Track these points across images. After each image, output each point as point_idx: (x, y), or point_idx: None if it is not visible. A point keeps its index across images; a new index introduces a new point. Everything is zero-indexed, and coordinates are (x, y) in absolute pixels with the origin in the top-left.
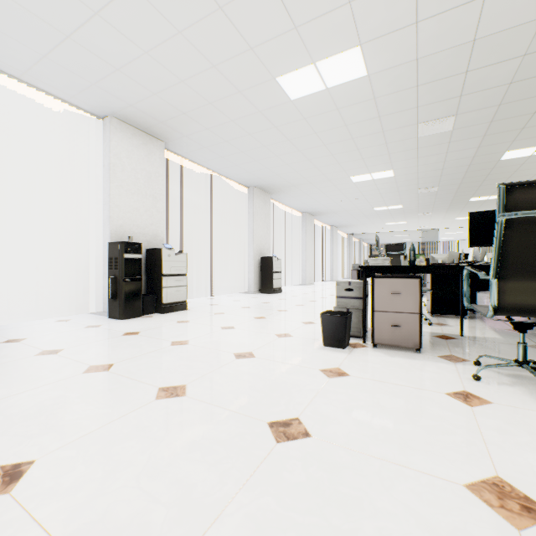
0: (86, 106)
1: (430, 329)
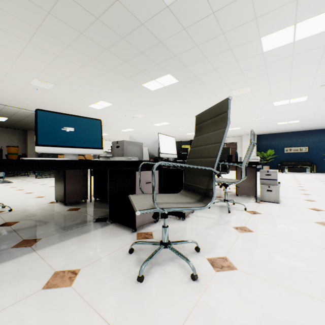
0: None
1: (218, 200)
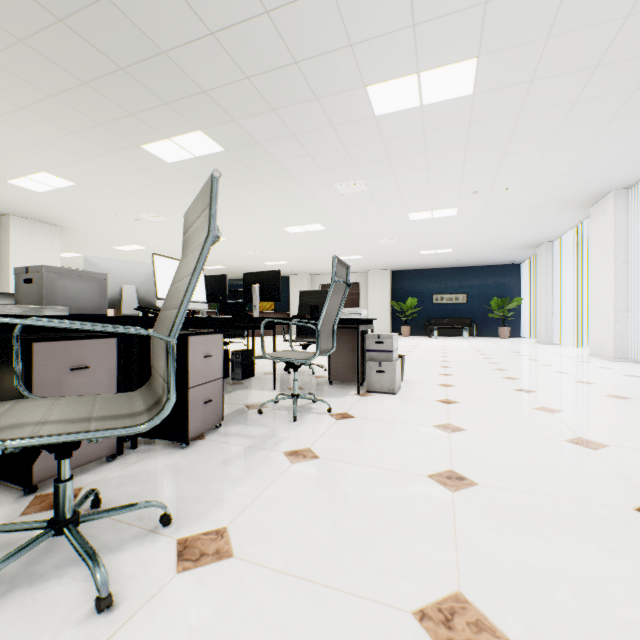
0: None
1: None
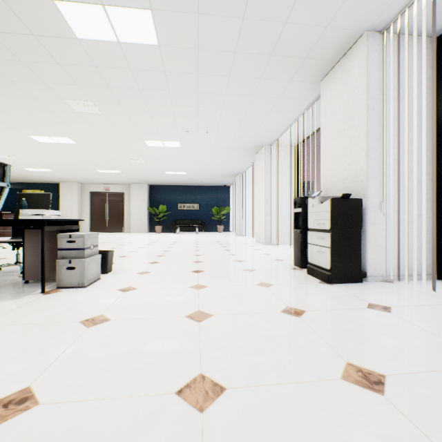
0: (315, 93)
1: None
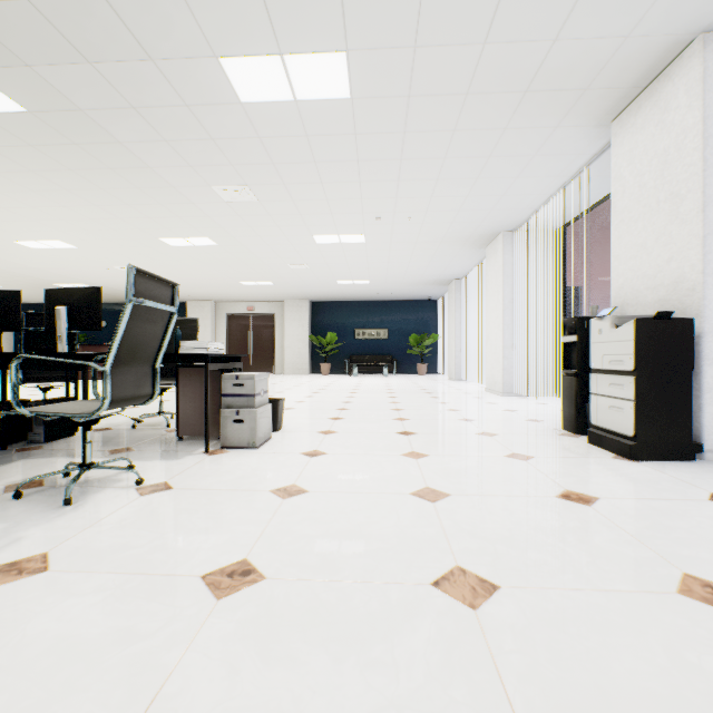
0: (599, 142)
1: None
